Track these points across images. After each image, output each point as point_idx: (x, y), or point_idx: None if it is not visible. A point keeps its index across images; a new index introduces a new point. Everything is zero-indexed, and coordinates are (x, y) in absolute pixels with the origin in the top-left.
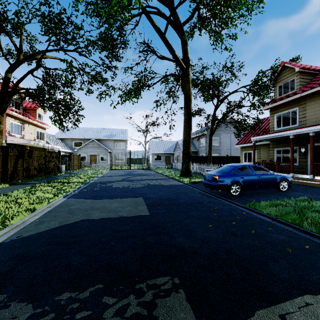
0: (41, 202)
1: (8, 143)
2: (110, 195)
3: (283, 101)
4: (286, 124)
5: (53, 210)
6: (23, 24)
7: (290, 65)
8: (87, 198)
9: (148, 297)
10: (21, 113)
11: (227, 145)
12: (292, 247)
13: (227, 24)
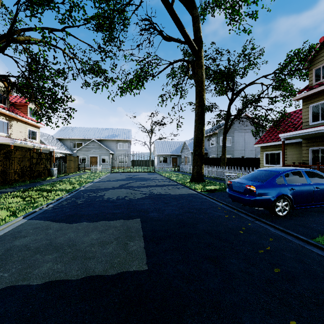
0: None
1: None
2: (94, 213)
3: (323, 87)
4: None
5: None
6: None
7: None
8: (57, 219)
9: None
10: (6, 108)
11: (241, 145)
12: None
13: None
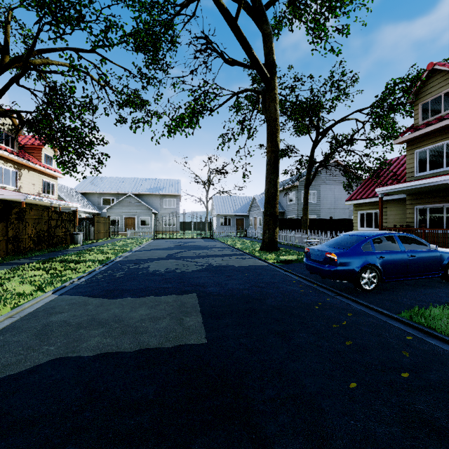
0: (3, 305)
1: None
2: (139, 287)
3: (431, 128)
4: (436, 166)
5: (12, 325)
6: None
7: (444, 67)
8: (95, 294)
9: None
10: (15, 153)
11: (330, 202)
12: None
13: (336, 7)
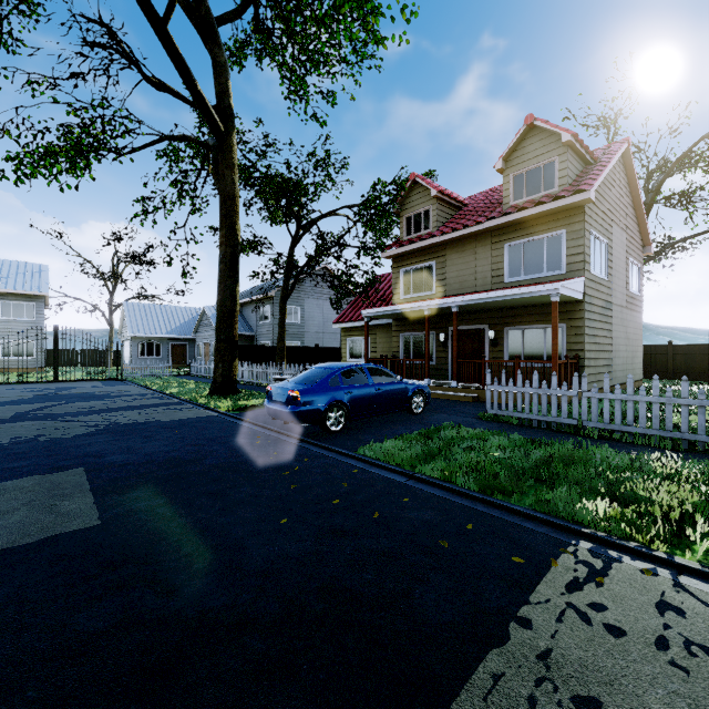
0: None
1: None
2: None
3: (413, 246)
4: (418, 290)
5: None
6: None
7: (424, 182)
8: None
9: None
10: None
11: (317, 323)
12: (448, 536)
13: (318, 64)
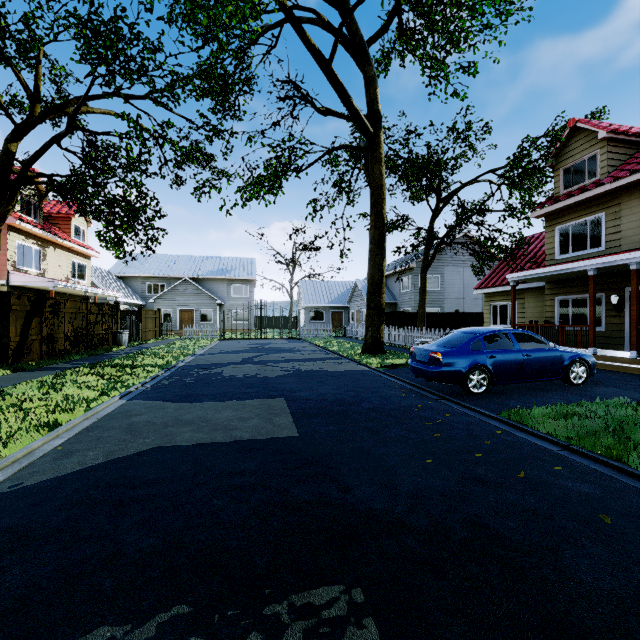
0: (73, 409)
1: (12, 285)
2: (218, 392)
3: (573, 200)
4: (580, 247)
5: (95, 425)
6: (41, 42)
7: (587, 125)
8: (170, 399)
9: (293, 639)
10: (40, 226)
11: (457, 290)
12: (611, 513)
13: (458, 43)
